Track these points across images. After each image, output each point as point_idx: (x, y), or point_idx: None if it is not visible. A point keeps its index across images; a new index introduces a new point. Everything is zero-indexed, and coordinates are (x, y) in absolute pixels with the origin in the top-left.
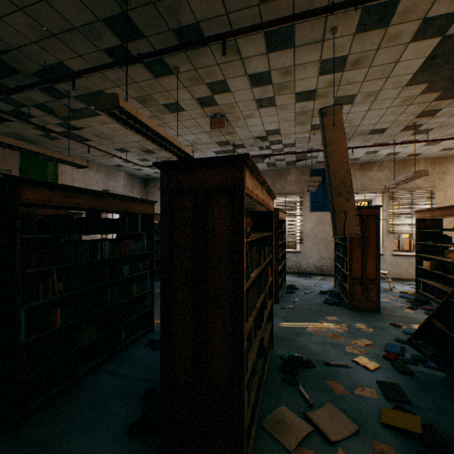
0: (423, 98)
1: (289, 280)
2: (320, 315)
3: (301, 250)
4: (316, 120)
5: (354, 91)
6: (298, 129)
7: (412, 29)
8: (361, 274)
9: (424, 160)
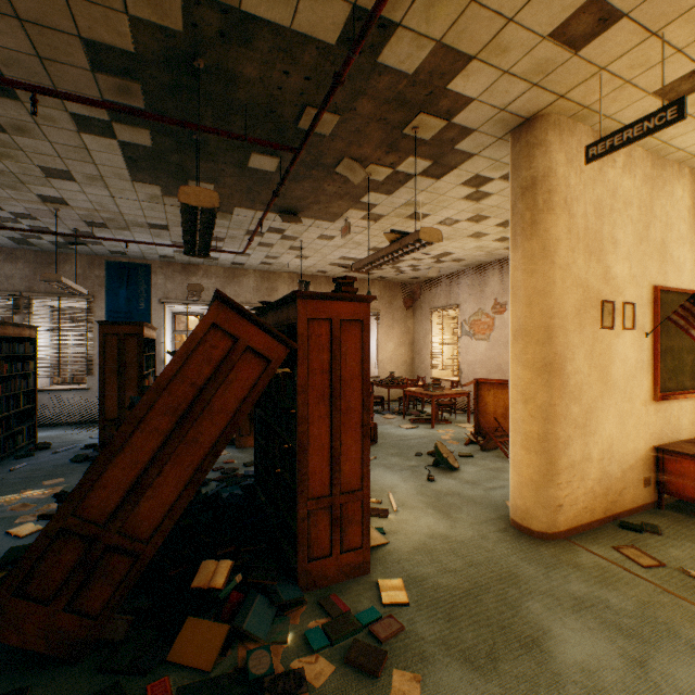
0: (174, 202)
1: (53, 436)
2: (38, 481)
3: (90, 386)
4: (39, 190)
5: (62, 166)
6: (15, 194)
7: (66, 118)
8: (119, 412)
9: (255, 272)
